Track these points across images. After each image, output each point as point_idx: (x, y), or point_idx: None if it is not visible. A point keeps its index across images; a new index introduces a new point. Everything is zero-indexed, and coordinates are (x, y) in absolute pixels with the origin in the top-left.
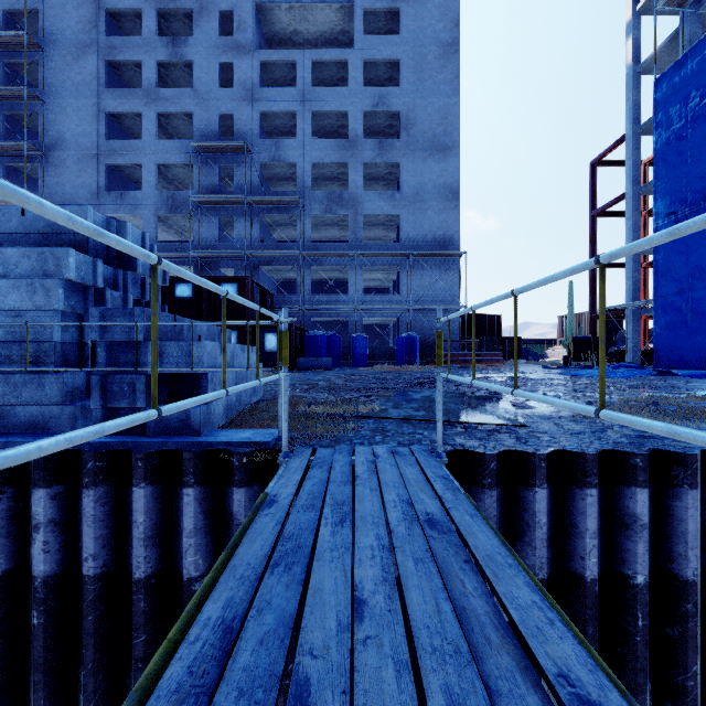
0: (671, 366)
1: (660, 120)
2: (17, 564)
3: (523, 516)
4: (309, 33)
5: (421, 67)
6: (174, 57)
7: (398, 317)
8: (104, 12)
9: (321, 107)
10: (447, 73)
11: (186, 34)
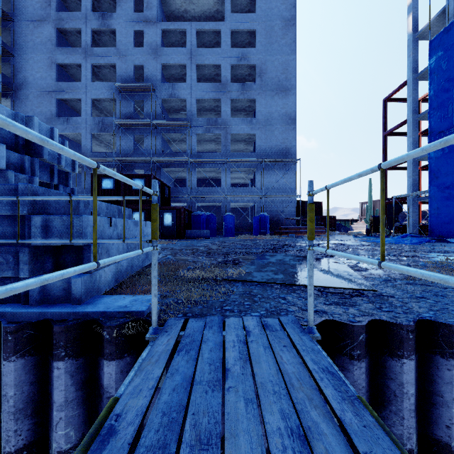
0: (441, 236)
1: (433, 68)
2: None
3: (389, 385)
4: (195, 12)
5: (270, 35)
6: (103, 27)
7: (255, 202)
8: None
9: (203, 61)
10: (287, 39)
11: (112, 12)
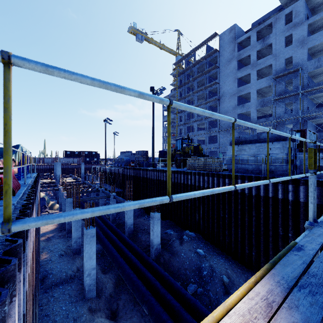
0: None
1: None
2: (284, 197)
3: None
4: None
5: None
6: (263, 46)
7: None
8: (237, 44)
9: None
10: None
11: (267, 32)
